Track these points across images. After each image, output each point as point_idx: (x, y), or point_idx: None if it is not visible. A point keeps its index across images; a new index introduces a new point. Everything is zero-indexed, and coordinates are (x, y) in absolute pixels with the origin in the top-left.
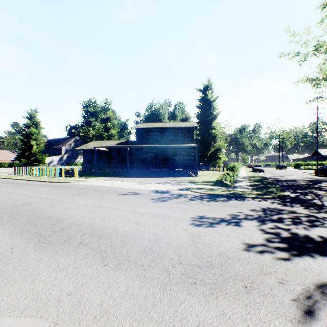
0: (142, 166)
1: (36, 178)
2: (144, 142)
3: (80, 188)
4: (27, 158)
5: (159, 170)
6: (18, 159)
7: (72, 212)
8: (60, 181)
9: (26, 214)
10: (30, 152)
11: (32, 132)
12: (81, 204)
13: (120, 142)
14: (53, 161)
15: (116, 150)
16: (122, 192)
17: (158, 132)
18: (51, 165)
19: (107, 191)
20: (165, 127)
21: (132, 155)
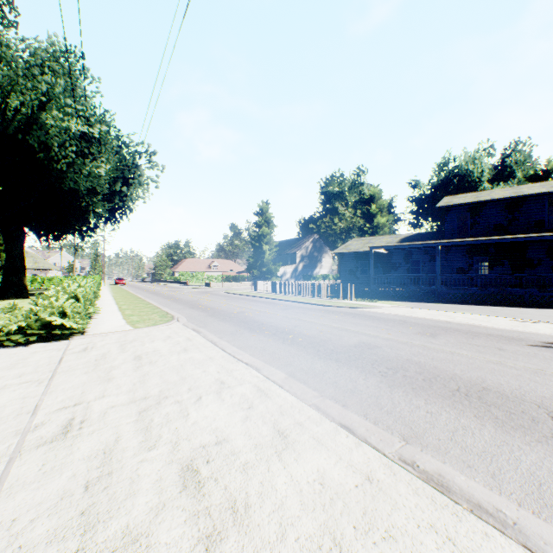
0: (459, 282)
1: (293, 298)
2: (464, 232)
3: (402, 322)
4: (258, 269)
5: (520, 291)
6: (249, 270)
7: (516, 382)
8: (337, 304)
9: (415, 370)
10: (262, 261)
11: (264, 232)
12: (489, 362)
13: (404, 237)
14: (285, 273)
15: (401, 252)
16: (527, 341)
17: (500, 209)
18: (283, 279)
19: (475, 333)
20: (526, 196)
21: (435, 260)
